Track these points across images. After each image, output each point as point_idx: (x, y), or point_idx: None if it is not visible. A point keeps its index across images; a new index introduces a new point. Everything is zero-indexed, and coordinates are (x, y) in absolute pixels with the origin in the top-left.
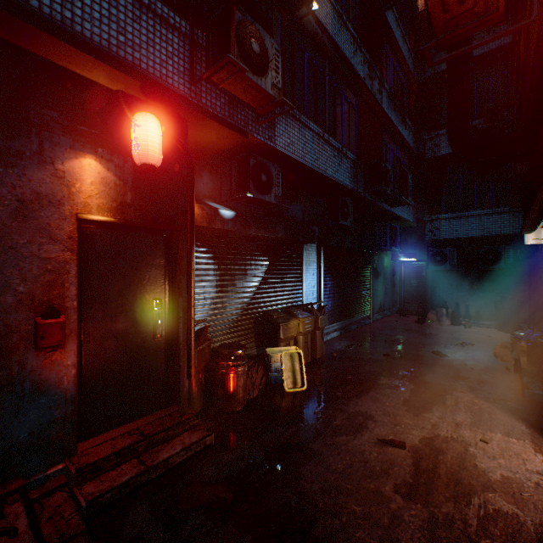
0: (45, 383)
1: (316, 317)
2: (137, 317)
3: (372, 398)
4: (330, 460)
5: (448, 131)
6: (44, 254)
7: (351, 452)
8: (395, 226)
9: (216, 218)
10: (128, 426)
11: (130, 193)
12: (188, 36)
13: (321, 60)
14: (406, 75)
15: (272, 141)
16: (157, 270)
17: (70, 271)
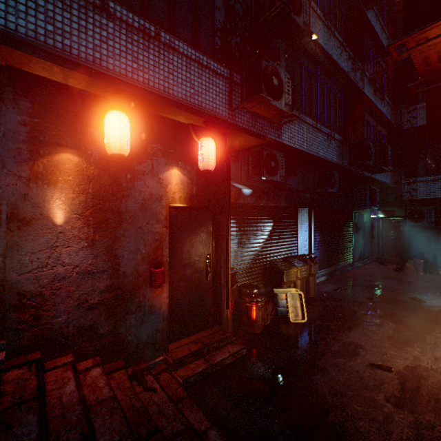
0: (154, 307)
1: (309, 266)
2: (197, 267)
3: (360, 332)
4: (333, 374)
5: (427, 122)
6: (154, 230)
7: (348, 370)
8: (374, 188)
9: (240, 195)
10: (193, 337)
11: (195, 188)
12: (228, 78)
13: (314, 67)
14: (385, 59)
15: (280, 137)
16: (207, 235)
17: (166, 240)
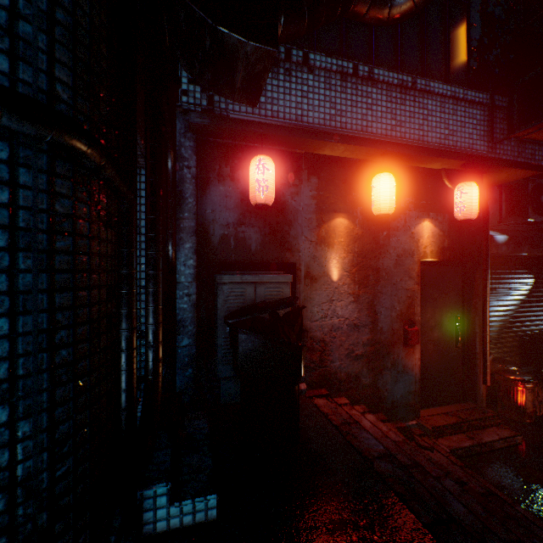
0: (406, 367)
1: None
2: (444, 329)
3: None
4: None
5: None
6: (406, 287)
7: None
8: None
9: (491, 244)
10: (441, 408)
11: (446, 240)
12: (487, 104)
13: None
14: None
15: None
16: (456, 294)
17: (417, 297)
